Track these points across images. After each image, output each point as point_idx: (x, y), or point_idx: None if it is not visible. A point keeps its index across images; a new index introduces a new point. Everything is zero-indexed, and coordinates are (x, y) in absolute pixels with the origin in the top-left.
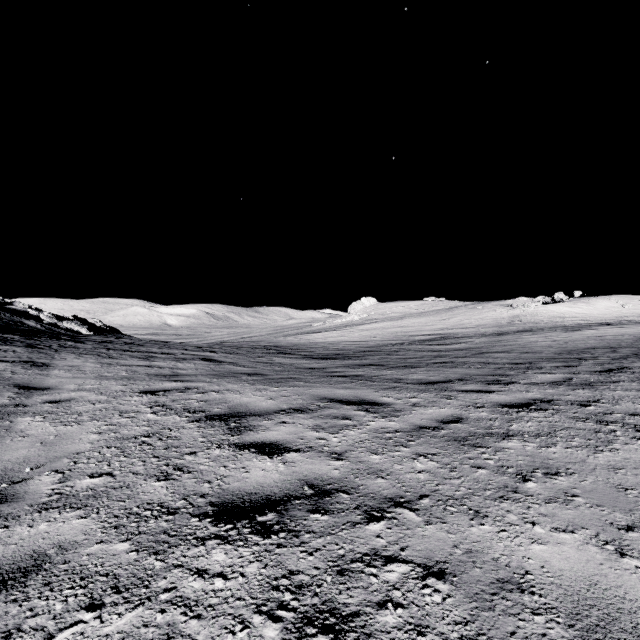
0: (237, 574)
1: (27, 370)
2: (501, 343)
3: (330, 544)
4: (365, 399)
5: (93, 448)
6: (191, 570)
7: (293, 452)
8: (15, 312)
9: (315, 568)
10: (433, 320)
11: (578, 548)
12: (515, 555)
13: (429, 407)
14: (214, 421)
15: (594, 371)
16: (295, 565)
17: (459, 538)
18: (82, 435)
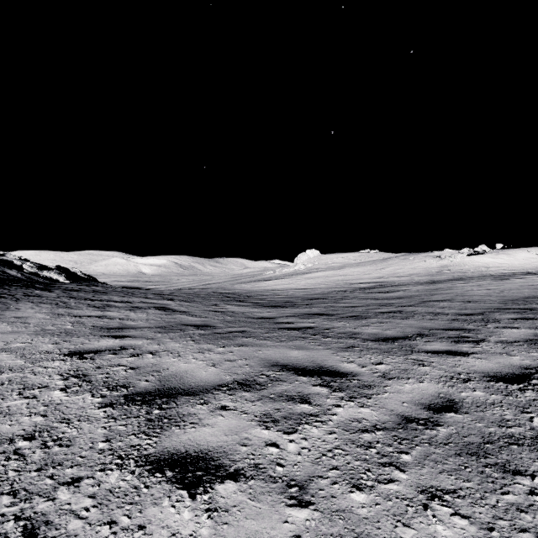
0: None
1: None
2: (438, 291)
3: None
4: (323, 366)
5: None
6: None
7: (229, 480)
8: (1, 262)
9: None
10: (370, 269)
11: None
12: None
13: (404, 380)
14: (133, 405)
15: None
16: None
17: None
18: None
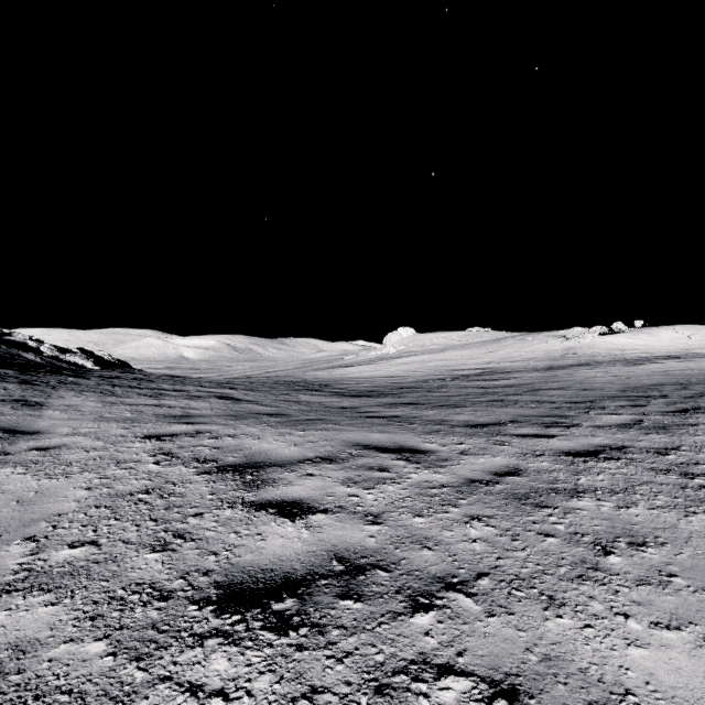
0: (242, 692)
1: (17, 410)
2: (555, 379)
3: (365, 646)
4: (405, 445)
5: (79, 508)
6: (182, 685)
7: (320, 513)
8: (12, 344)
9: (345, 683)
10: (478, 353)
11: (690, 654)
12: (608, 664)
13: (480, 455)
14: (227, 473)
15: (666, 412)
16: (319, 678)
17: (532, 637)
18: (68, 491)
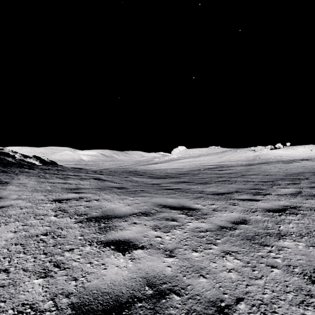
0: None
1: None
2: (252, 170)
3: None
4: (184, 205)
5: (5, 245)
6: None
7: (139, 249)
8: (2, 153)
9: None
10: (214, 157)
11: None
12: None
13: (223, 211)
14: (91, 222)
15: (311, 187)
16: None
17: None
18: (3, 233)
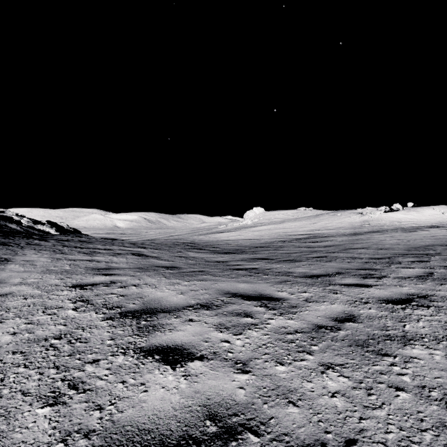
0: None
1: None
2: (358, 241)
3: None
4: (263, 294)
5: None
6: None
7: (197, 360)
8: (3, 218)
9: None
10: (305, 224)
11: None
12: None
13: (321, 303)
14: (126, 319)
15: (446, 266)
16: None
17: None
18: None
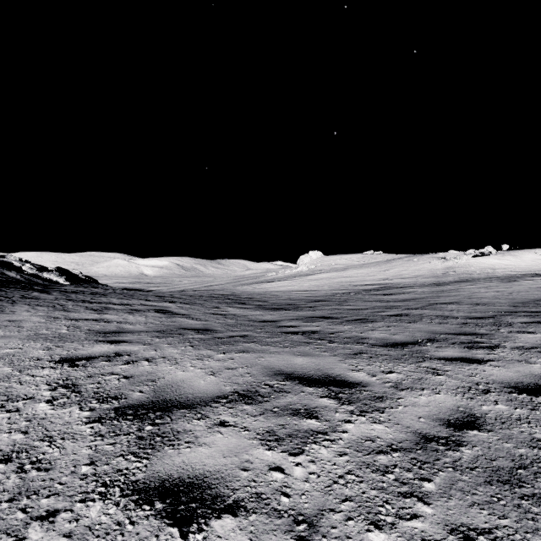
0: None
1: None
2: (445, 293)
3: None
4: (330, 375)
5: None
6: None
7: (227, 514)
8: (0, 264)
9: None
10: (374, 271)
11: None
12: None
13: (418, 391)
14: (124, 420)
15: None
16: None
17: None
18: None
